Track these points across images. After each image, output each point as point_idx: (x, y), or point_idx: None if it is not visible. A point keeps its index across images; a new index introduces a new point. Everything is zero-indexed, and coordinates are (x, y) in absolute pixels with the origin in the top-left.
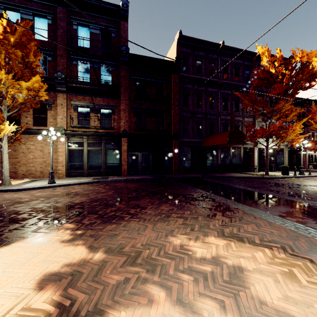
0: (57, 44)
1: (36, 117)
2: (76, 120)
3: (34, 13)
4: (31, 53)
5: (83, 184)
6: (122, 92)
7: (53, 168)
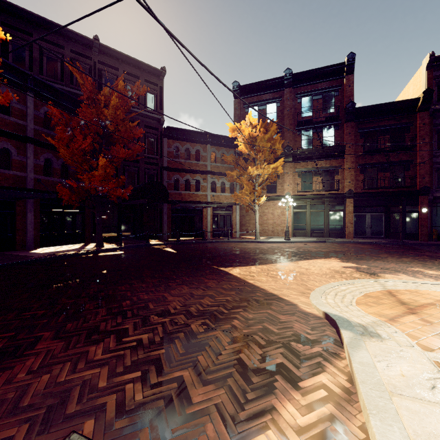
0: (283, 121)
1: (268, 186)
2: (299, 185)
3: (267, 102)
4: (277, 143)
5: (313, 243)
6: (346, 151)
7: (281, 228)
